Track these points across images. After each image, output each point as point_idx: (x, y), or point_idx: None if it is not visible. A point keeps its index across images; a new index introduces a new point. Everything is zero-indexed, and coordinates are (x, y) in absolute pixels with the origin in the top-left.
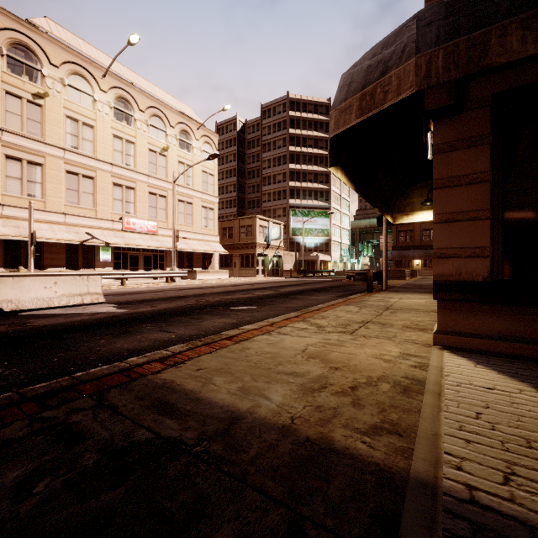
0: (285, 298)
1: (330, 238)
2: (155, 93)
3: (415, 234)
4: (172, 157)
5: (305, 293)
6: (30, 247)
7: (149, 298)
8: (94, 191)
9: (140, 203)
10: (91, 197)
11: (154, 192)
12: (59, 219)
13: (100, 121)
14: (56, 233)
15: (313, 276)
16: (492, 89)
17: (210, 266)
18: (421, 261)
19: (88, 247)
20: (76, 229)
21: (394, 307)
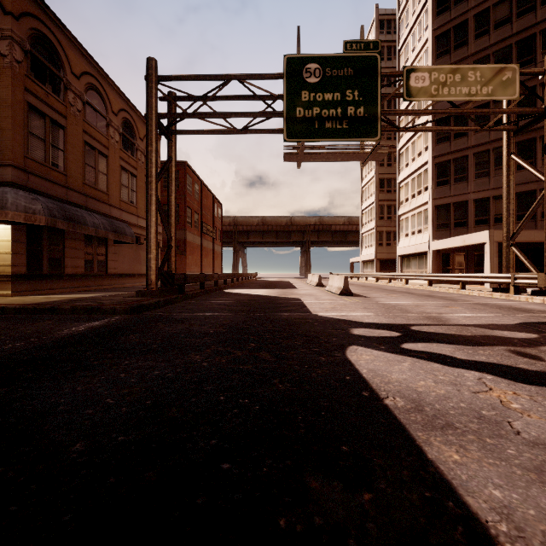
0: None
1: None
2: None
3: None
4: None
5: None
6: None
7: None
8: None
9: None
10: None
11: None
12: None
13: None
14: None
15: None
16: None
17: None
18: None
19: None
20: None
21: None
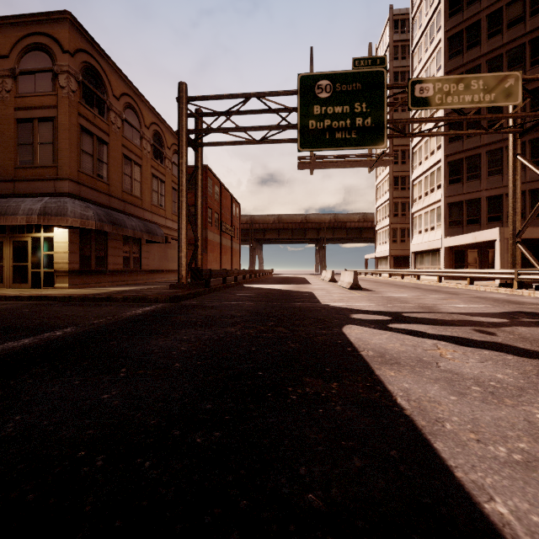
0: None
1: None
2: None
3: None
4: None
5: None
6: None
7: None
8: None
9: None
10: None
11: None
12: None
13: None
14: None
15: None
16: None
17: None
18: None
19: None
20: None
21: None
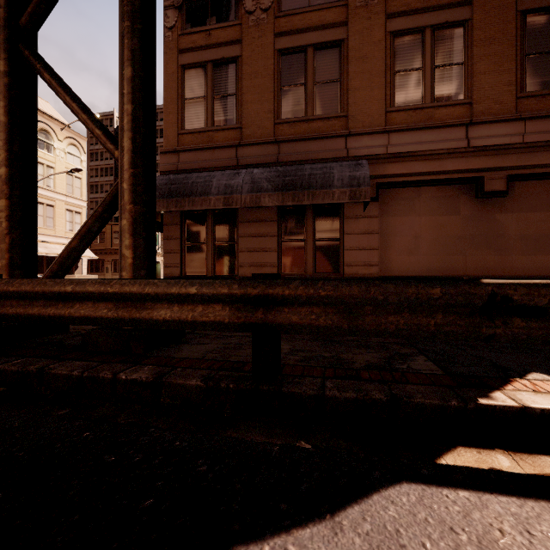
0: None
1: None
2: None
3: None
4: None
5: None
6: None
7: None
8: None
9: None
10: None
11: None
12: None
13: None
14: None
15: None
16: None
17: (77, 271)
18: None
19: None
20: None
21: None
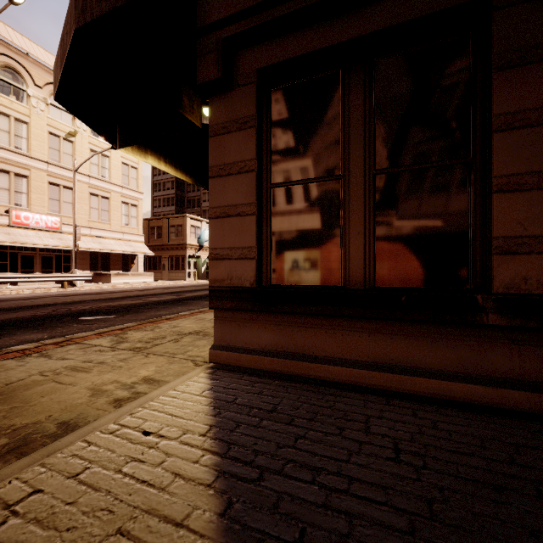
0: (174, 303)
1: None
2: None
3: None
4: (82, 144)
5: (206, 298)
6: None
7: None
8: None
9: (37, 194)
10: None
11: (56, 183)
12: None
13: None
14: None
15: None
16: (257, 63)
17: (133, 269)
18: None
19: None
20: None
21: None
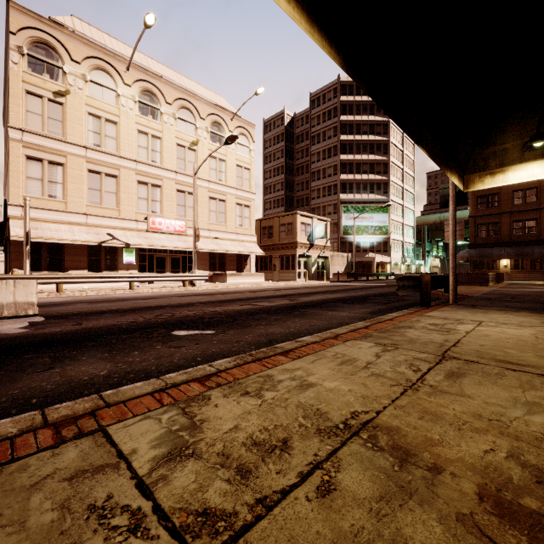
0: (288, 313)
1: (389, 236)
2: (185, 85)
3: (502, 227)
4: (203, 151)
5: (327, 305)
6: (25, 248)
7: (116, 307)
8: (118, 190)
9: (167, 201)
10: (114, 196)
11: (182, 190)
12: (80, 220)
13: (124, 117)
14: (75, 234)
15: (366, 279)
16: None
17: (246, 269)
18: (511, 262)
19: (111, 249)
20: (97, 230)
21: (462, 350)
